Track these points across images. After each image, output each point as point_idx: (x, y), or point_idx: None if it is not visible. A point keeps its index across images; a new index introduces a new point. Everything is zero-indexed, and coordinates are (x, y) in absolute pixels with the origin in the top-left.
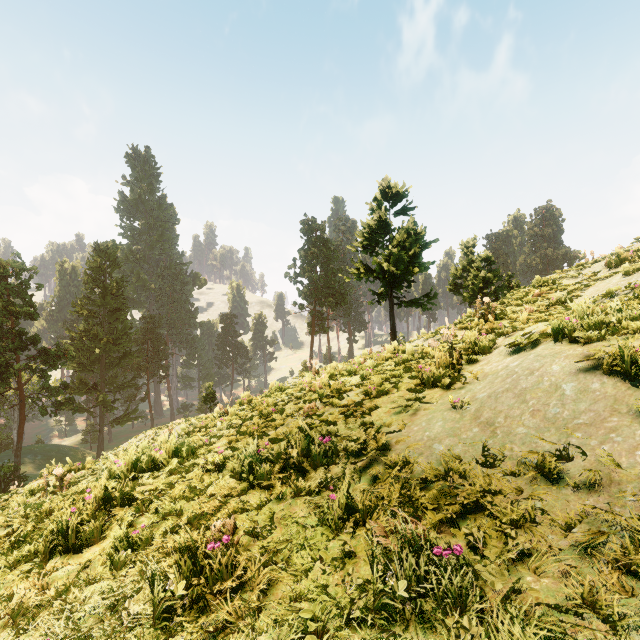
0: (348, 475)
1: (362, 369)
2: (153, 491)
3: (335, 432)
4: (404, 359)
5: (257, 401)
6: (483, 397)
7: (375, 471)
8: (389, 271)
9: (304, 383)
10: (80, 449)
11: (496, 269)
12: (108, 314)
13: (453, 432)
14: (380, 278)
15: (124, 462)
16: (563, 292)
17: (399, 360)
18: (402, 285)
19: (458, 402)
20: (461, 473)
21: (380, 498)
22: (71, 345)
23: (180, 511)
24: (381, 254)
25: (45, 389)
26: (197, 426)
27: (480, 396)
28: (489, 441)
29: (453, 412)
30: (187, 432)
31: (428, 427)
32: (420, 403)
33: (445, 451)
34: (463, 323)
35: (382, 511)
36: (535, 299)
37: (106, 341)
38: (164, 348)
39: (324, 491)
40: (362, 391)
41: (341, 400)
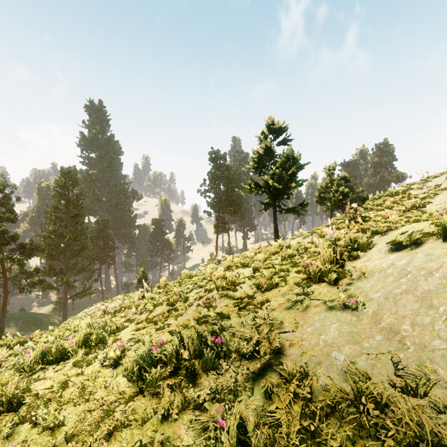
0: (240, 383)
1: (253, 263)
2: (47, 389)
3: (228, 327)
4: (289, 254)
5: (171, 286)
6: (379, 298)
7: (269, 381)
8: (273, 186)
9: (206, 273)
10: (50, 316)
11: (351, 185)
12: (70, 219)
13: (352, 338)
14: (266, 191)
15: (33, 352)
16: (414, 200)
17: (285, 255)
18: (283, 197)
19: (353, 303)
20: (376, 402)
21: (276, 421)
22: (43, 241)
23: (62, 421)
24: (267, 174)
25: (22, 273)
26: (123, 306)
27: (374, 296)
28: (399, 355)
29: (348, 313)
30: (115, 311)
31: (323, 329)
32: (309, 299)
33: (347, 363)
34: (335, 224)
35: (280, 445)
36: (392, 205)
37: (69, 238)
38: (111, 243)
39: (214, 403)
40: (254, 283)
41: (235, 292)
